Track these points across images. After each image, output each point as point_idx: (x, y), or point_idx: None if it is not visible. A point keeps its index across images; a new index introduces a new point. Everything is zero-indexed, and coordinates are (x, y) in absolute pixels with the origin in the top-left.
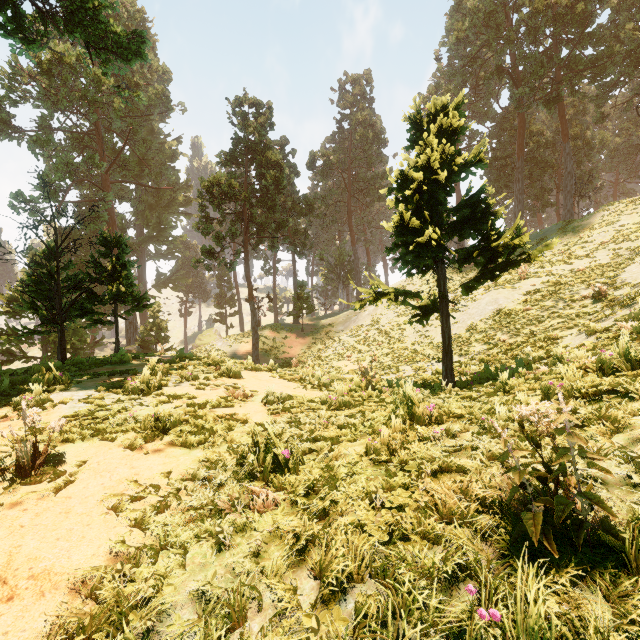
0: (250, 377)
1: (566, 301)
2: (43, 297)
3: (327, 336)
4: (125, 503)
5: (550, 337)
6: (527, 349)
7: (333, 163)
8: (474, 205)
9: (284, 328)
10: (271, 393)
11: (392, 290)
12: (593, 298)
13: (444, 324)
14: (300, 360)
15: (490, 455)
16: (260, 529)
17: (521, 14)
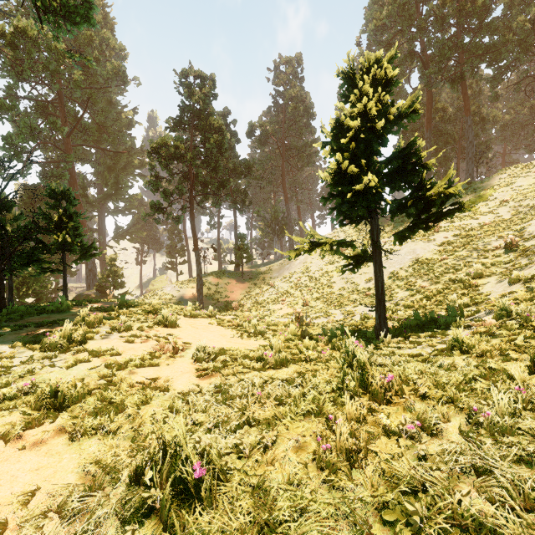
0: (187, 325)
1: (479, 251)
2: None
3: (264, 282)
4: None
5: (470, 284)
6: (453, 296)
7: (269, 132)
8: (406, 157)
9: (226, 275)
10: (202, 348)
11: (327, 239)
12: (504, 248)
13: (377, 273)
14: (240, 303)
15: (525, 497)
16: None
17: (431, 4)
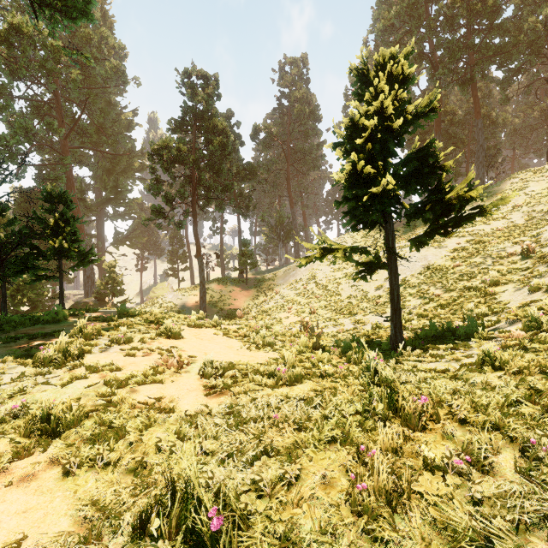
0: (191, 336)
1: (494, 258)
2: None
3: (269, 289)
4: None
5: (487, 292)
6: (470, 305)
7: (274, 135)
8: (423, 158)
9: (230, 282)
10: (209, 363)
11: (339, 245)
12: (520, 255)
13: (393, 281)
14: (244, 311)
15: None
16: None
17: (441, 4)
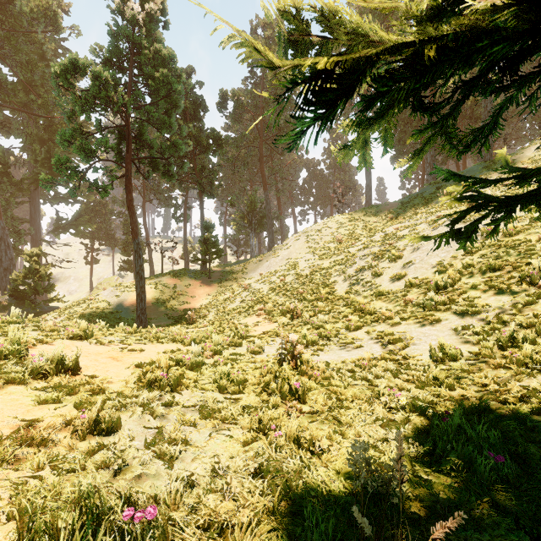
0: None
1: None
2: None
3: (237, 283)
4: None
5: None
6: None
7: (244, 106)
8: None
9: (188, 275)
10: None
11: None
12: None
13: None
14: (201, 313)
15: None
16: None
17: None
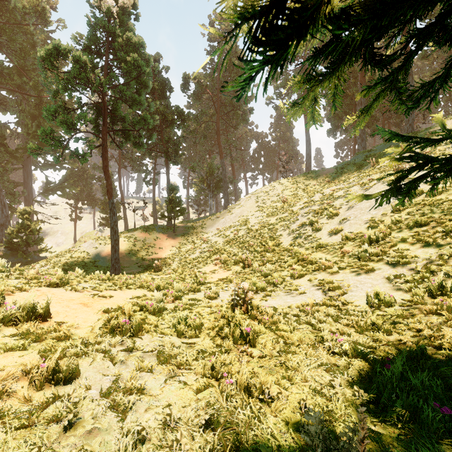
0: None
1: None
2: None
3: (197, 237)
4: None
5: None
6: None
7: (204, 87)
8: None
9: (156, 229)
10: None
11: None
12: None
13: None
14: (166, 262)
15: None
16: None
17: None
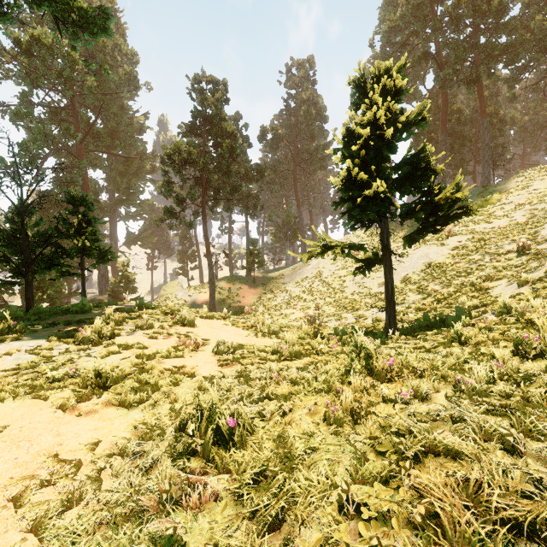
0: (204, 325)
1: (492, 255)
2: (15, 251)
3: (276, 287)
4: (31, 490)
5: (481, 287)
6: (462, 298)
7: (281, 136)
8: (415, 163)
9: (238, 280)
10: (222, 343)
11: (338, 243)
12: (517, 252)
13: (387, 275)
14: (252, 308)
15: (485, 432)
16: (192, 544)
17: (445, 5)
